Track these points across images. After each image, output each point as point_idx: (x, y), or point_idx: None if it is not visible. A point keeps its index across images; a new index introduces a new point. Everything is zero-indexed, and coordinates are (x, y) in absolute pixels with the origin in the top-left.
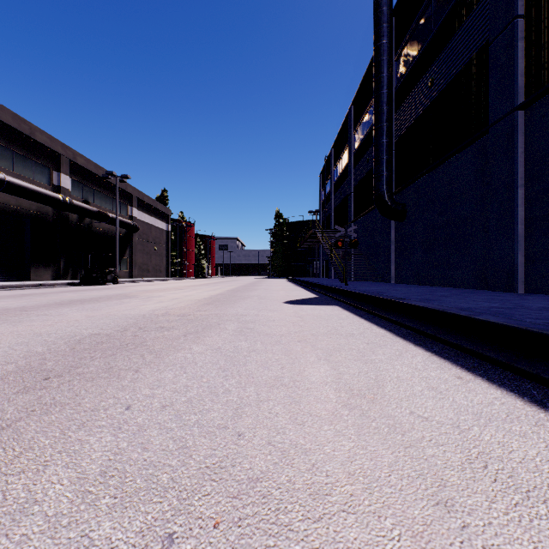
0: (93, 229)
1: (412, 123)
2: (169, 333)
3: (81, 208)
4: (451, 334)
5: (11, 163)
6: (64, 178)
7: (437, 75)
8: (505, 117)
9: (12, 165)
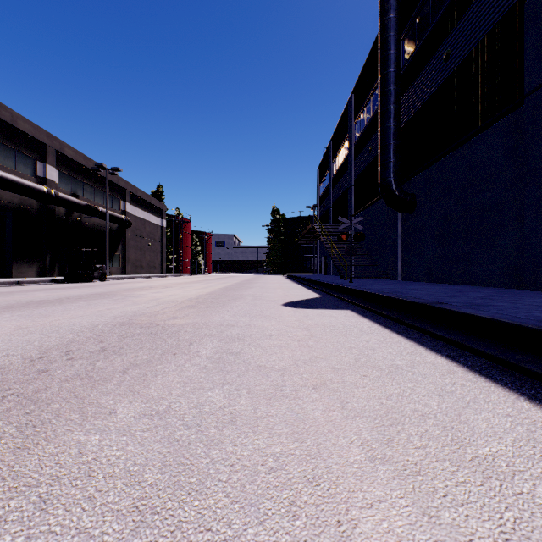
0: (82, 224)
1: (422, 104)
2: (103, 364)
3: (68, 201)
4: None
5: None
6: (50, 170)
7: (455, 47)
8: None
9: None
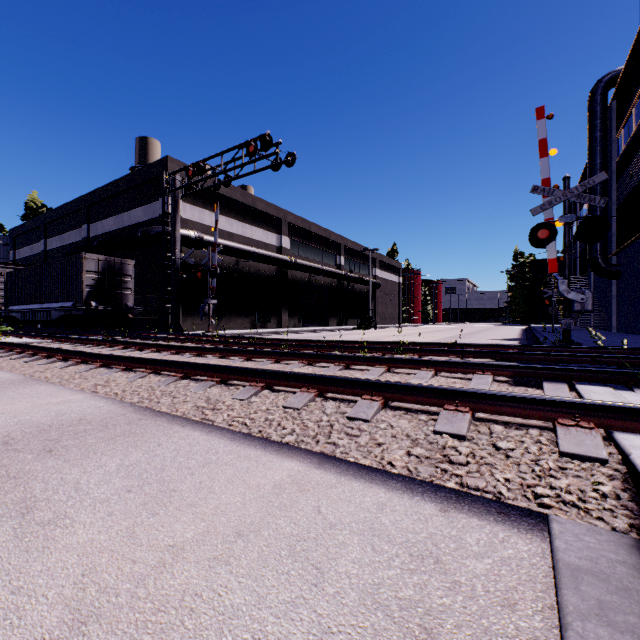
0: (354, 290)
1: (623, 199)
2: None
3: (352, 277)
4: None
5: (321, 257)
6: (342, 259)
7: (634, 172)
8: None
9: (321, 258)
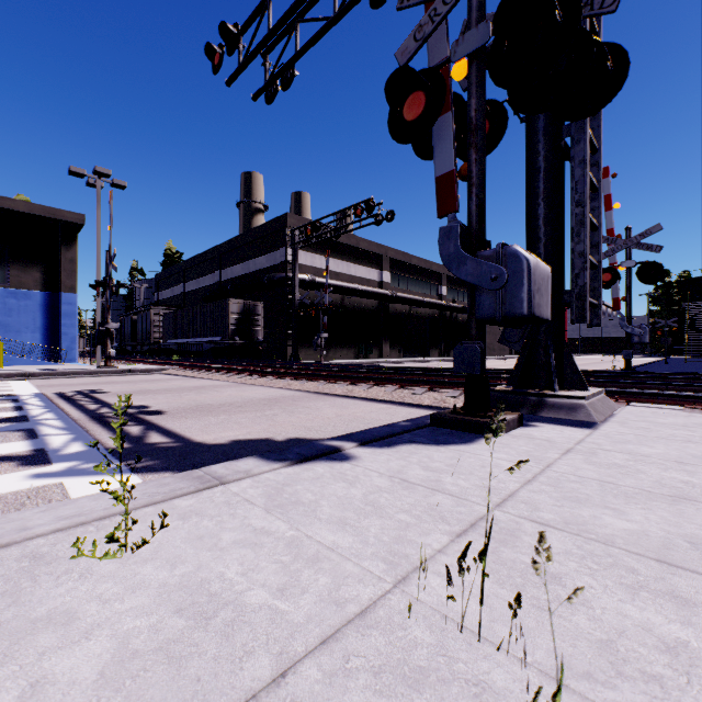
0: (457, 320)
1: None
2: None
3: (454, 307)
4: None
5: (422, 288)
6: (443, 289)
7: None
8: None
9: (422, 289)
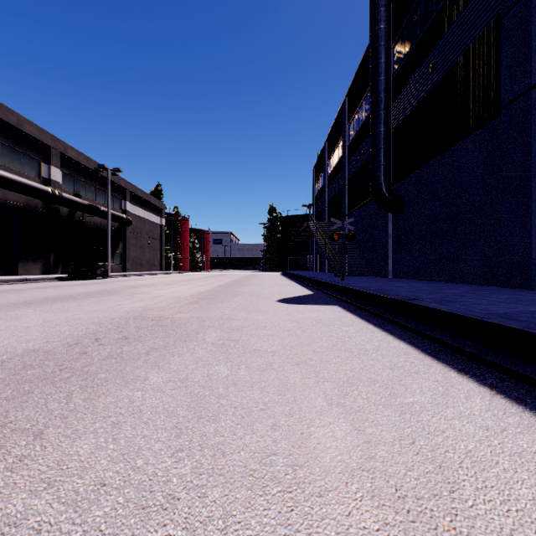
0: (84, 223)
1: (411, 110)
2: (129, 348)
3: (72, 201)
4: (501, 353)
5: None
6: (54, 171)
7: (440, 59)
8: (521, 96)
9: None
